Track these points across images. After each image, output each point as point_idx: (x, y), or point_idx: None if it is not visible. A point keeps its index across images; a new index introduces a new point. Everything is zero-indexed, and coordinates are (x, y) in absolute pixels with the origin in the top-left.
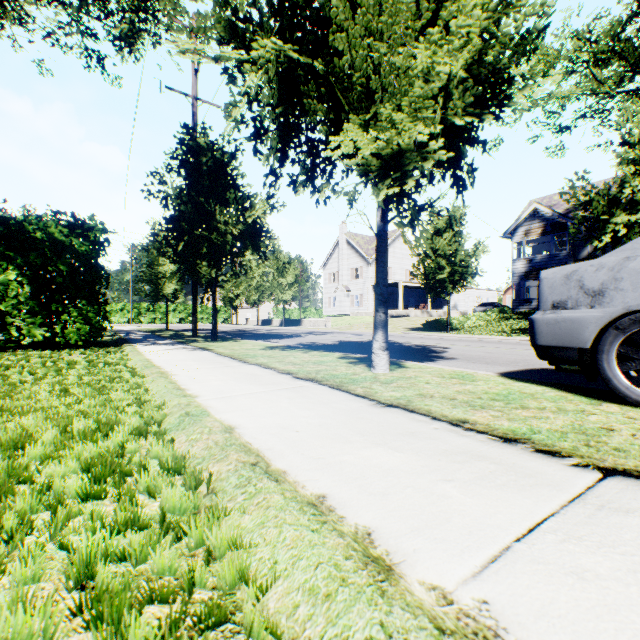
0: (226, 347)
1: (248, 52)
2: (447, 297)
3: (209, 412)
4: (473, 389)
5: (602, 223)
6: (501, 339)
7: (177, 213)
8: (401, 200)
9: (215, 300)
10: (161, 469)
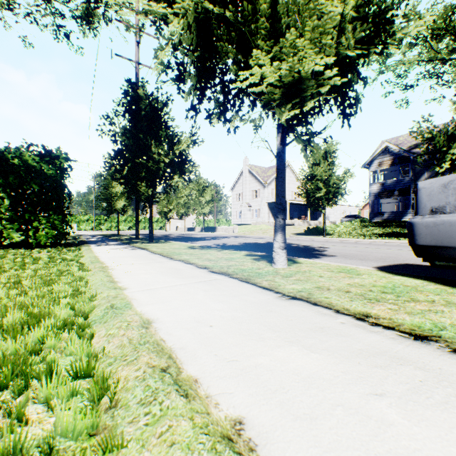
0: (159, 247)
1: (172, 7)
2: (323, 210)
3: (132, 305)
4: (361, 282)
5: (442, 154)
6: (364, 241)
7: (123, 146)
8: (300, 122)
9: (151, 212)
10: (68, 372)
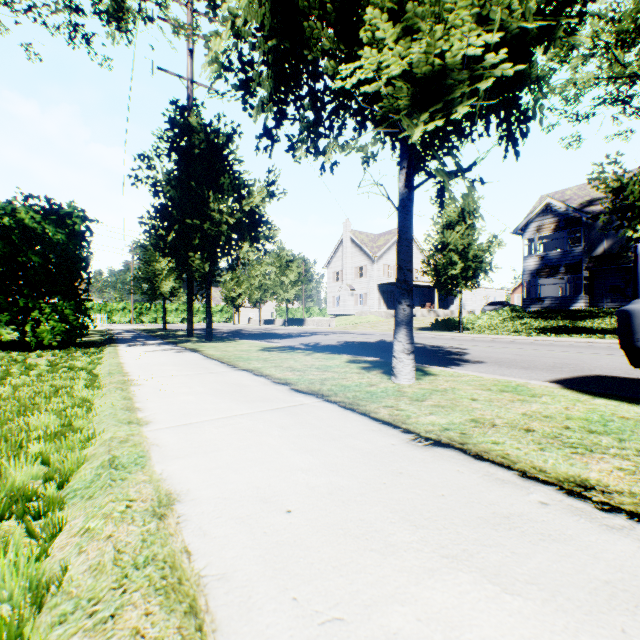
0: (219, 348)
1: None
2: (459, 294)
3: (148, 458)
4: (545, 411)
5: (637, 210)
6: (520, 339)
7: (167, 201)
8: (441, 143)
9: (209, 296)
10: None
